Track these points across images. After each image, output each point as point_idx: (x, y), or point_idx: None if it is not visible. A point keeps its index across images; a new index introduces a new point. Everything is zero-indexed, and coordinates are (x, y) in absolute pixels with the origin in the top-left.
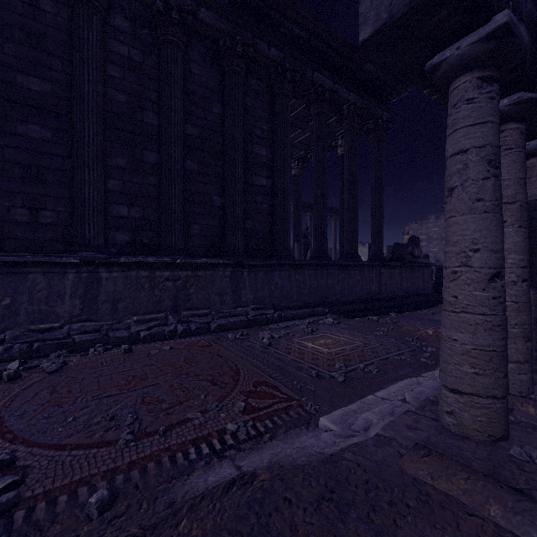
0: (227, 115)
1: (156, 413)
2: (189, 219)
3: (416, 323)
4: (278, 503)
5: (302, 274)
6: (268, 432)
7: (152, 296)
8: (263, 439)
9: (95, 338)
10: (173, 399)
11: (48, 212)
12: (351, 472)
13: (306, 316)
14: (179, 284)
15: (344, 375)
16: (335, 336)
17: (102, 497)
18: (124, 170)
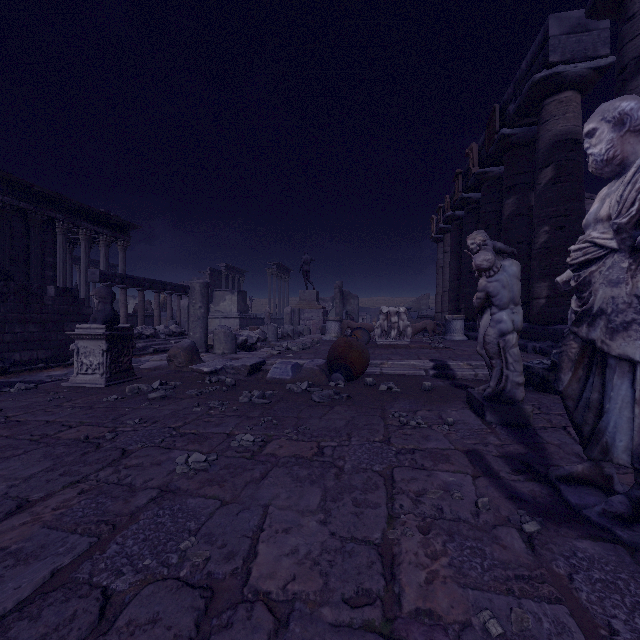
0: (33, 246)
1: None
2: None
3: None
4: None
5: None
6: None
7: None
8: None
9: None
10: None
11: None
12: None
13: None
14: None
15: None
16: None
17: None
18: None
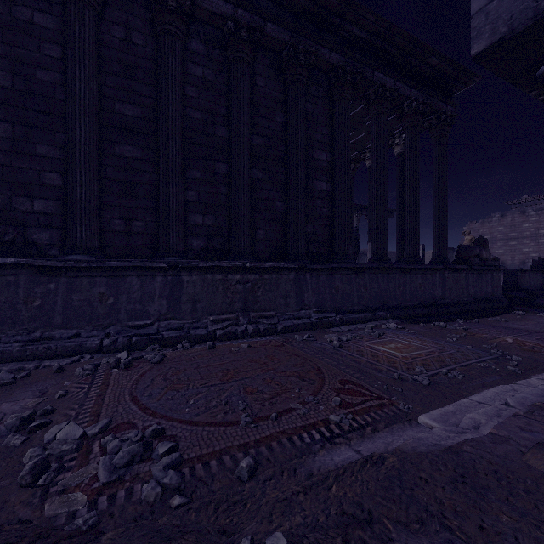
0: (290, 123)
1: (261, 401)
2: (254, 225)
3: (490, 330)
4: (415, 480)
5: (362, 278)
6: (369, 425)
7: (225, 298)
8: (366, 431)
9: (180, 335)
10: (271, 391)
11: (139, 222)
12: (476, 463)
13: (367, 320)
14: (249, 286)
15: (428, 379)
16: (404, 341)
17: (250, 464)
18: (199, 182)
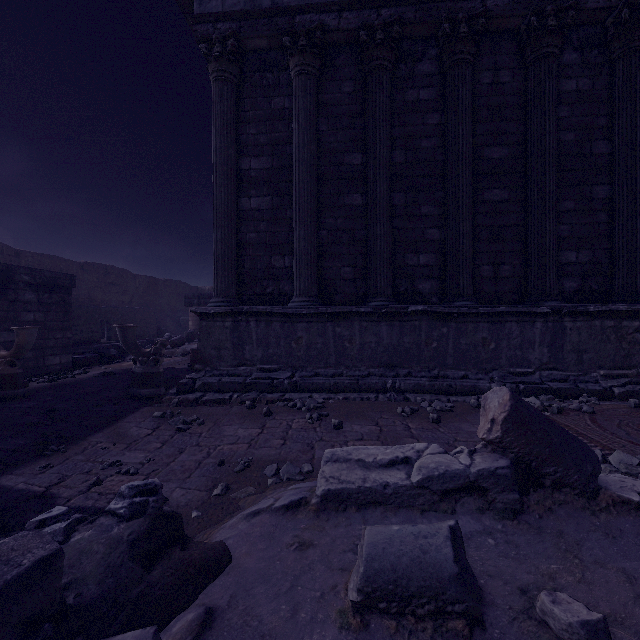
0: None
1: None
2: None
3: None
4: None
5: None
6: None
7: (618, 349)
8: None
9: (569, 387)
10: None
11: (505, 266)
12: None
13: None
14: None
15: None
16: None
17: None
18: (572, 213)
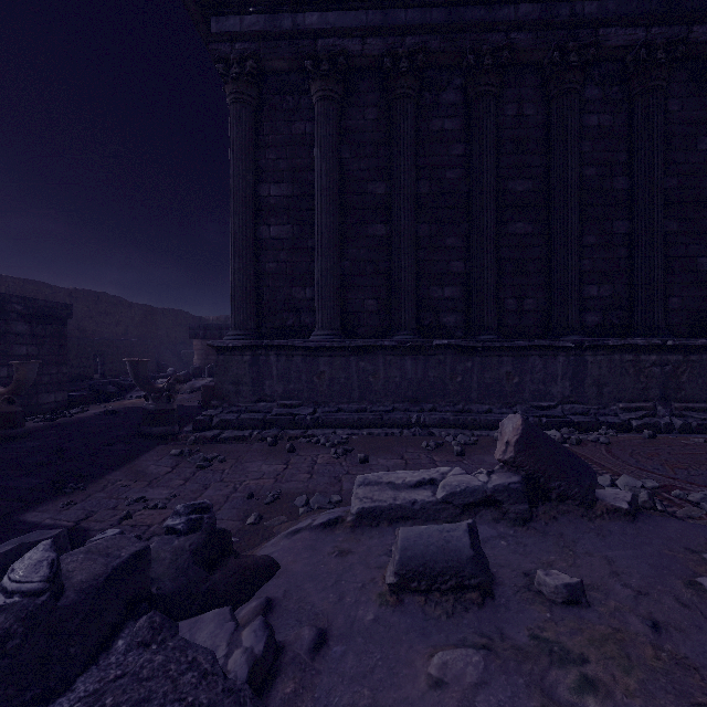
0: None
1: None
2: (665, 292)
3: None
4: None
5: None
6: None
7: (636, 383)
8: None
9: (590, 421)
10: None
11: (529, 300)
12: None
13: None
14: (668, 370)
15: None
16: None
17: None
18: (593, 248)
